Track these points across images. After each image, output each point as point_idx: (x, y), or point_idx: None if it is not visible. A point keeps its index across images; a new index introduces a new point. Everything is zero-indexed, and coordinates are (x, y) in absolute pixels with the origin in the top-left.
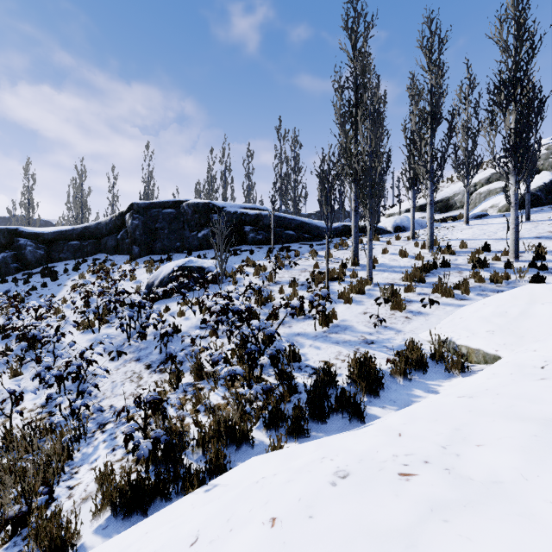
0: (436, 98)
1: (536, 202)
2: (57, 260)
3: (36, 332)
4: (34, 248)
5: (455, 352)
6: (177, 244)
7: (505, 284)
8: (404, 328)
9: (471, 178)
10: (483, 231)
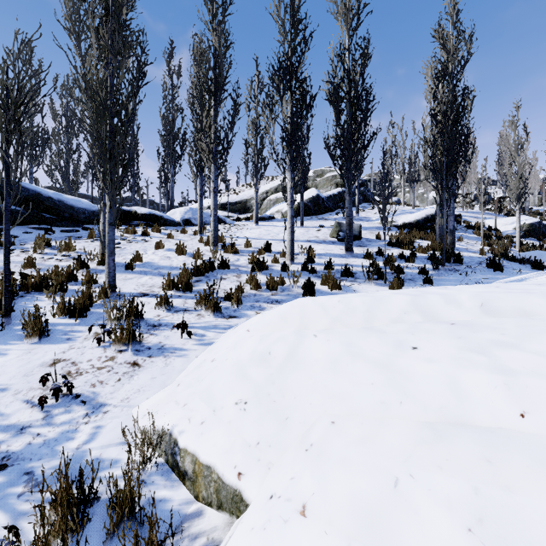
0: (219, 63)
1: (308, 211)
2: None
3: None
4: None
5: (176, 466)
6: None
7: (281, 290)
8: (115, 393)
9: (264, 186)
10: (268, 232)
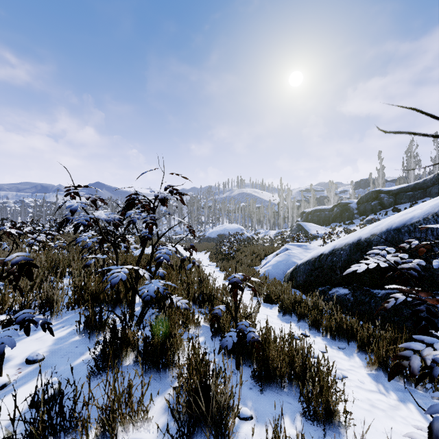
0: None
1: None
2: (399, 203)
3: None
4: (387, 198)
5: None
6: None
7: None
8: None
9: None
10: None
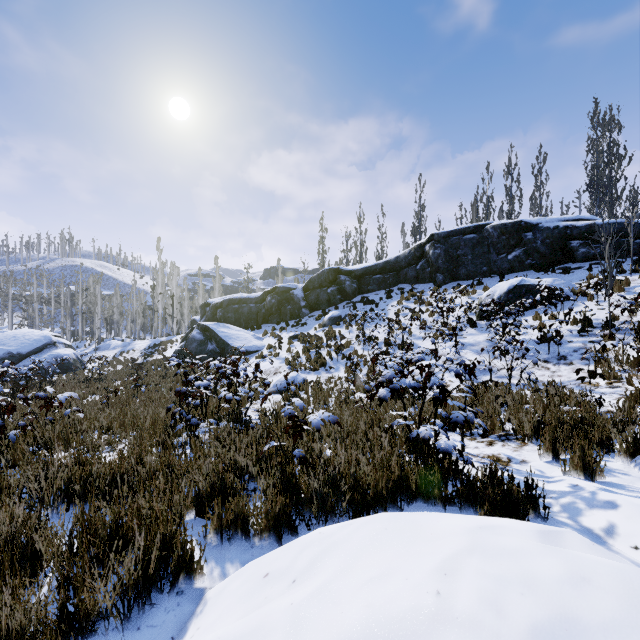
0: None
1: None
2: (366, 291)
3: (445, 329)
4: (350, 283)
5: None
6: (483, 269)
7: None
8: None
9: None
10: None
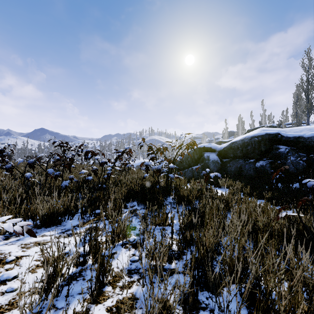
0: None
1: None
2: None
3: None
4: None
5: None
6: None
7: None
8: None
9: None
10: None
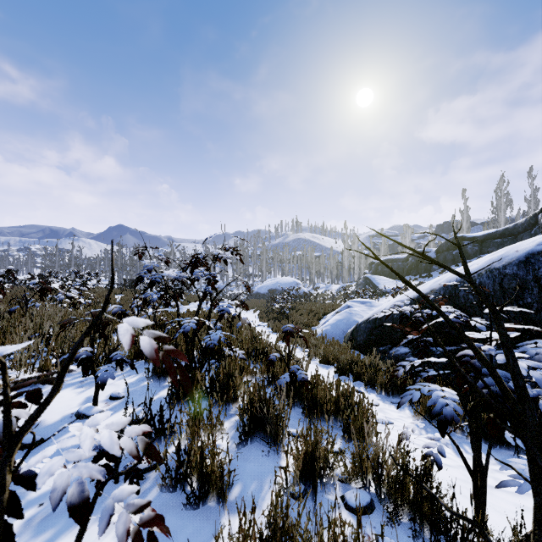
0: None
1: None
2: (485, 252)
3: None
4: (472, 246)
5: None
6: None
7: None
8: None
9: None
10: None
